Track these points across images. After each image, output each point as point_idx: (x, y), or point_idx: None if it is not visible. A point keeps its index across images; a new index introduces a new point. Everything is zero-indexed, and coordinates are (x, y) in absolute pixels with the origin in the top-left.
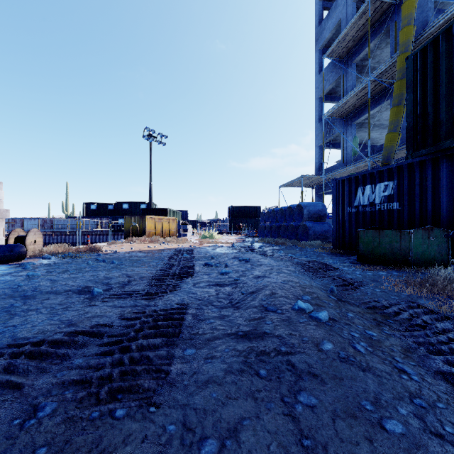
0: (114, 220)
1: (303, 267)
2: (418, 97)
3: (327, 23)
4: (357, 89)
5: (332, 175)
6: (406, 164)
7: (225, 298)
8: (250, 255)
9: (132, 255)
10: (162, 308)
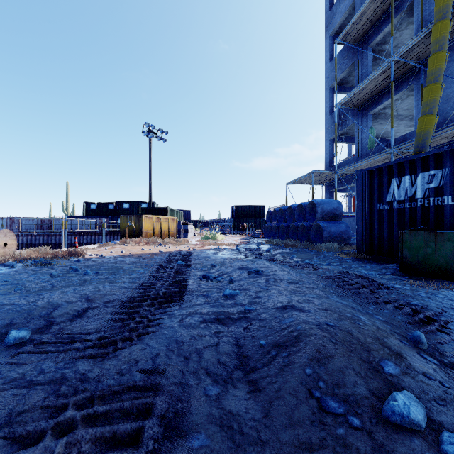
0: (114, 220)
1: (339, 283)
2: None
3: (339, 7)
4: (376, 73)
5: (346, 170)
6: None
7: (232, 353)
8: (261, 264)
9: (118, 260)
10: (110, 385)
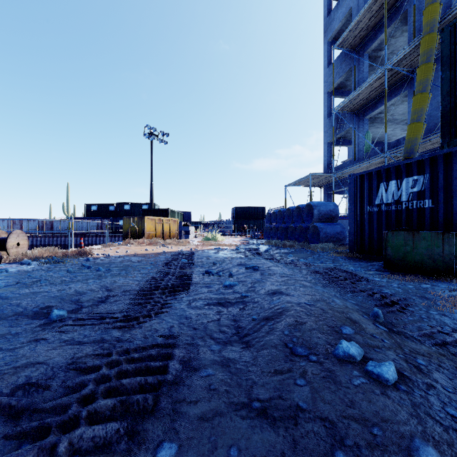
0: (115, 221)
1: (324, 277)
2: (456, 75)
3: (336, 13)
4: (371, 80)
5: (343, 173)
6: (442, 155)
7: (230, 325)
8: (258, 261)
9: (125, 259)
10: (139, 344)
